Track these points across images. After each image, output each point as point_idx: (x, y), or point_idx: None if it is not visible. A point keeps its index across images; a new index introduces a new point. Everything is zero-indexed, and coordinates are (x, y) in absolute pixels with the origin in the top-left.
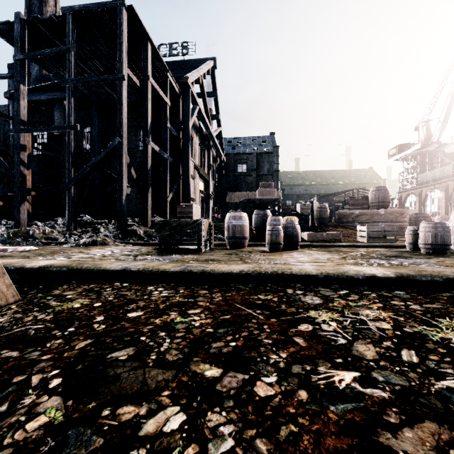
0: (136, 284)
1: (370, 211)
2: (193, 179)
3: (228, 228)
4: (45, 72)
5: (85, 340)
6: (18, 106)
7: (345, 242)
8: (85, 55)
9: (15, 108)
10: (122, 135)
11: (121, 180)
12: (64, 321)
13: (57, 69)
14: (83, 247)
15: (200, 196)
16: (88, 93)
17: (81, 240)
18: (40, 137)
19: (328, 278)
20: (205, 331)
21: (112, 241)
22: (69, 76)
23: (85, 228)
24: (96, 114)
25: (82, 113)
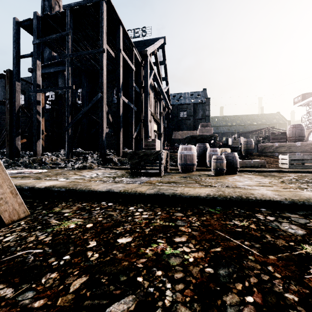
0: (119, 204)
1: (288, 143)
2: (150, 122)
3: (181, 157)
4: (53, 54)
5: (80, 277)
6: (36, 74)
7: (270, 167)
8: (78, 39)
9: (34, 76)
10: (103, 91)
11: (102, 123)
12: (60, 245)
13: (60, 49)
14: (77, 170)
15: (154, 134)
16: (80, 66)
17: (75, 165)
18: (50, 96)
19: (293, 204)
20: (205, 272)
21: (96, 166)
22: (68, 52)
23: (78, 157)
24: (85, 79)
25: (76, 80)
